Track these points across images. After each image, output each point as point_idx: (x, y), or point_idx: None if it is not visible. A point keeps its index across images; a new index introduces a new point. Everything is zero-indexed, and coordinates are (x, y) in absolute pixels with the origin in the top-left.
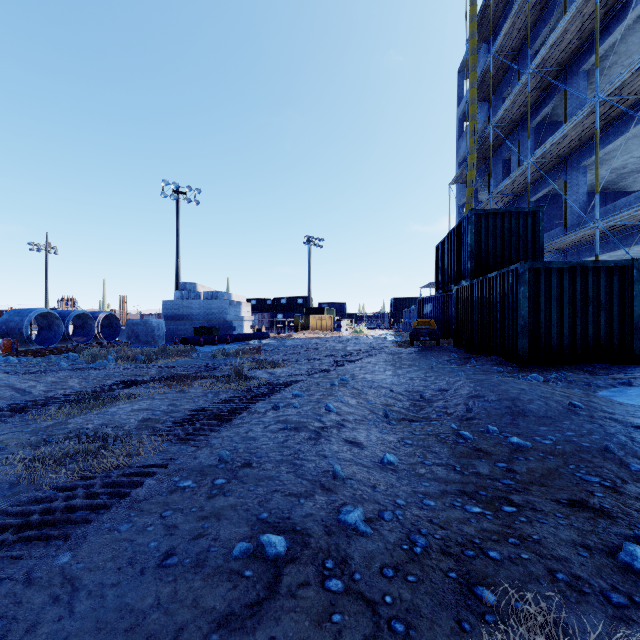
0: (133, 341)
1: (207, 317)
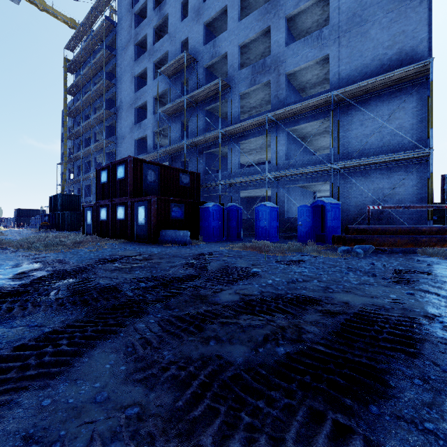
0: None
1: None
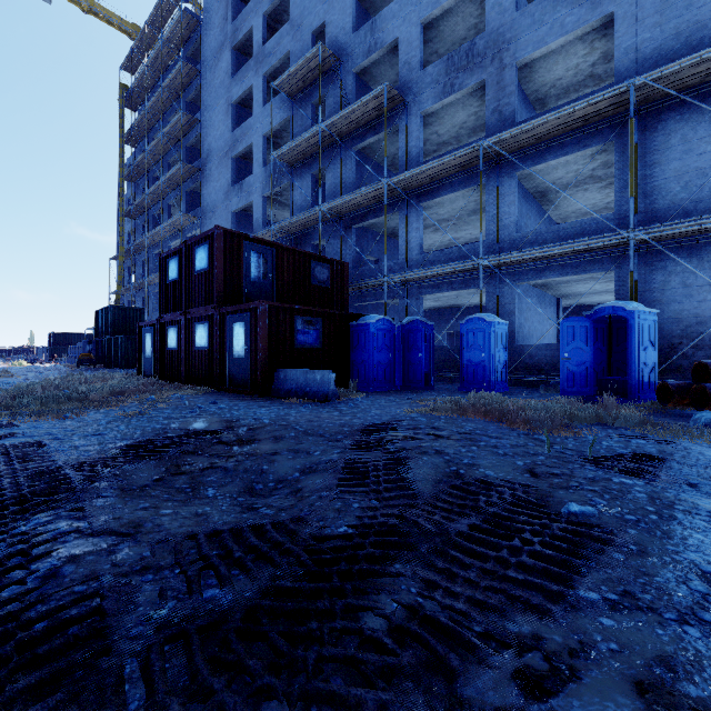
0: None
1: None
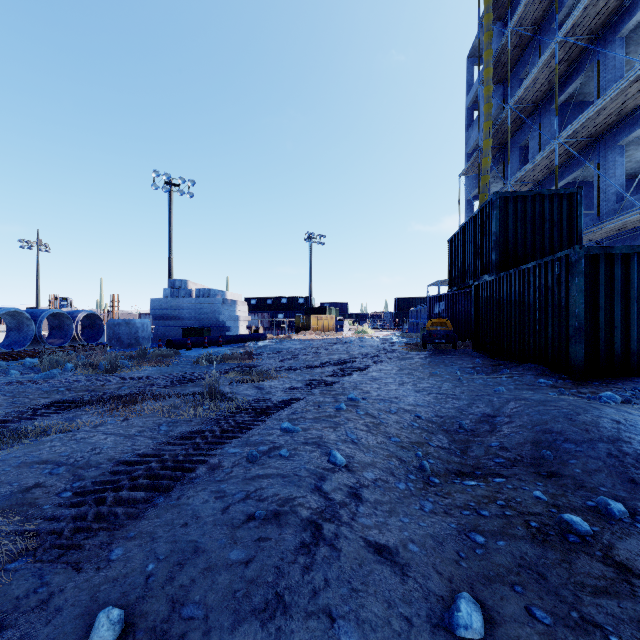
0: (114, 343)
1: (198, 317)
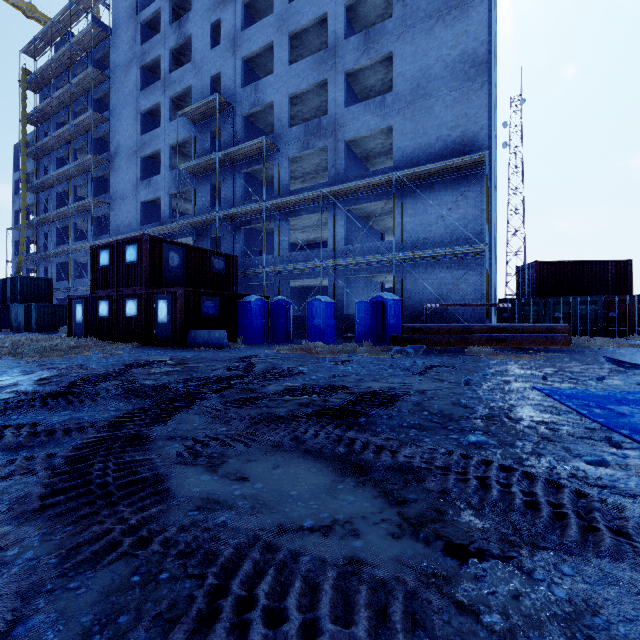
0: None
1: None
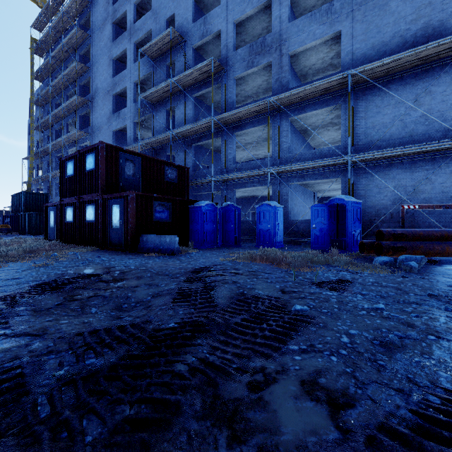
0: None
1: None
